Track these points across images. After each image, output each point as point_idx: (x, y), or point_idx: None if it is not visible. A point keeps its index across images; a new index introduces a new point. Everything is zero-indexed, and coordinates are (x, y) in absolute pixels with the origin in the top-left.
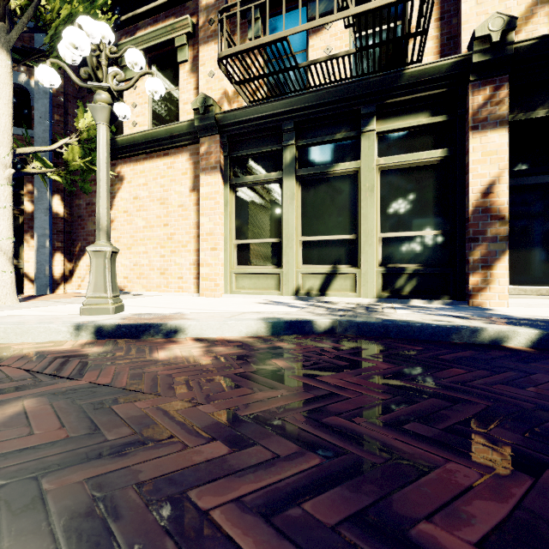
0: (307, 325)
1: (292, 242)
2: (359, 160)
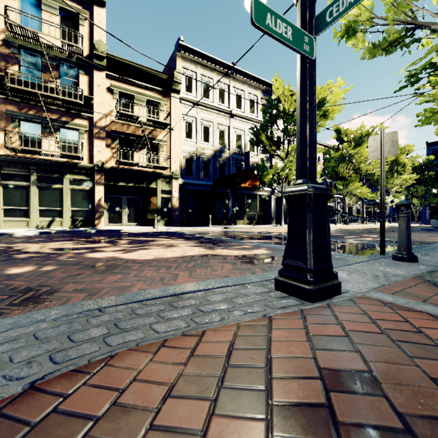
0: (49, 232)
1: (35, 209)
2: (63, 185)
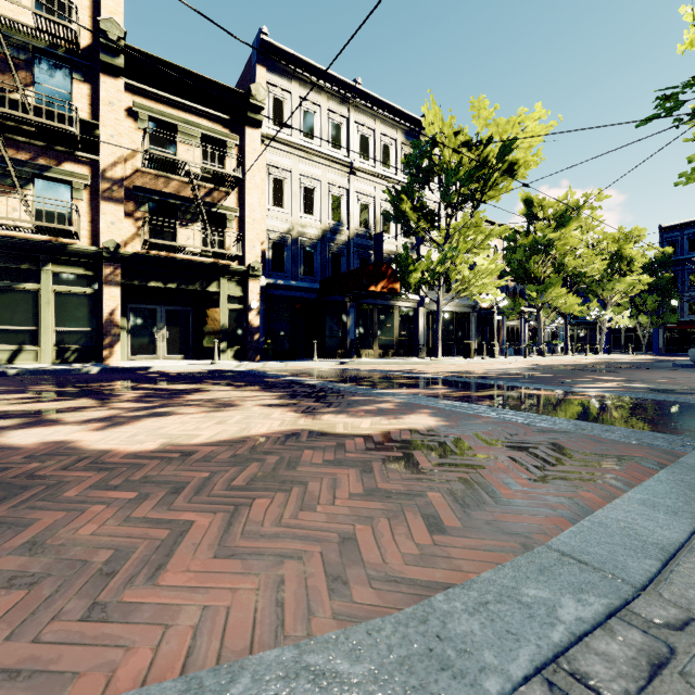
0: (4, 373)
1: None
2: (40, 285)
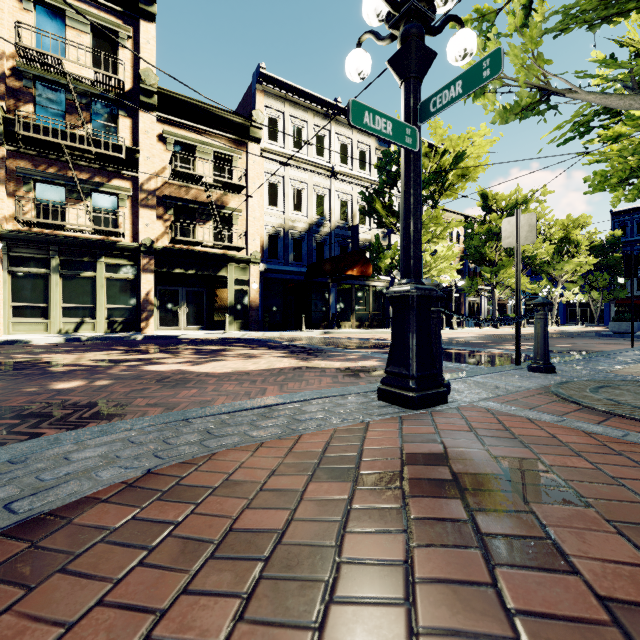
0: (79, 339)
1: (57, 307)
2: (96, 273)
